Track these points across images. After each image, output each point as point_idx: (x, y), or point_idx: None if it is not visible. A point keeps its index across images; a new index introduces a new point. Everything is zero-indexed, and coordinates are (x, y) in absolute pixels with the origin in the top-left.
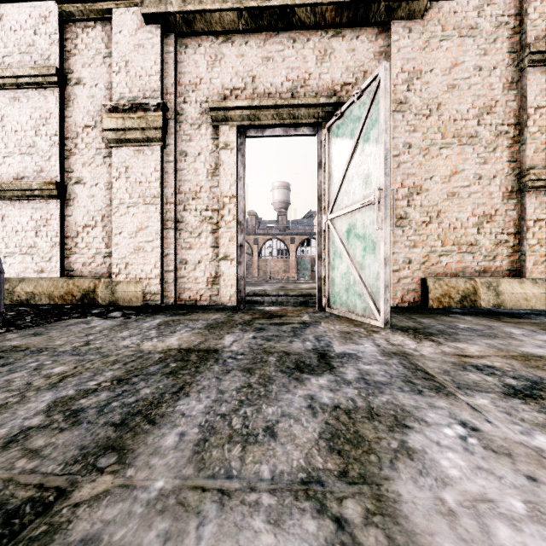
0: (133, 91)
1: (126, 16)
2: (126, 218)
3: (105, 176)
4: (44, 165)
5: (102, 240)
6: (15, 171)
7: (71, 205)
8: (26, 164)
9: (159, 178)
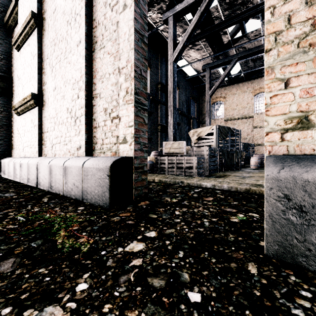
0: None
1: None
2: None
3: None
4: None
5: None
6: (261, 141)
7: None
8: (263, 140)
9: None
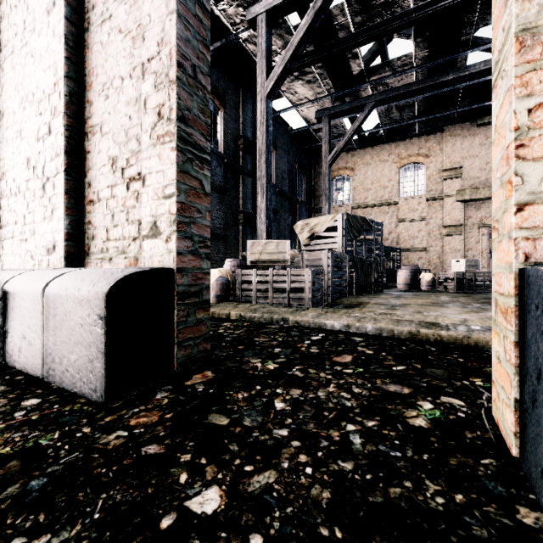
0: (451, 221)
1: (448, 200)
2: (448, 256)
3: (439, 244)
4: (420, 242)
5: (438, 262)
6: (411, 244)
7: (427, 252)
8: (415, 242)
9: (460, 245)
